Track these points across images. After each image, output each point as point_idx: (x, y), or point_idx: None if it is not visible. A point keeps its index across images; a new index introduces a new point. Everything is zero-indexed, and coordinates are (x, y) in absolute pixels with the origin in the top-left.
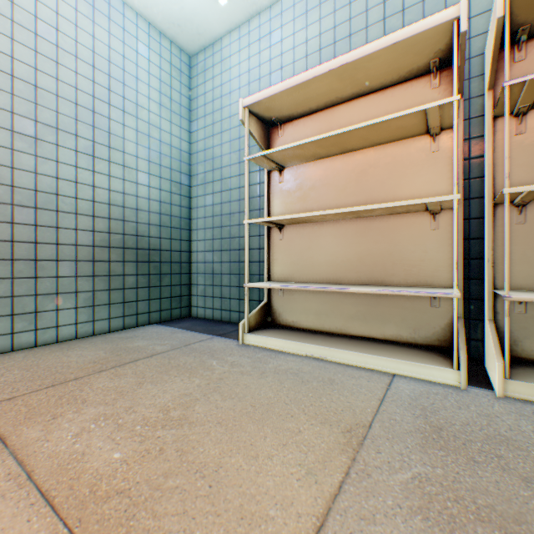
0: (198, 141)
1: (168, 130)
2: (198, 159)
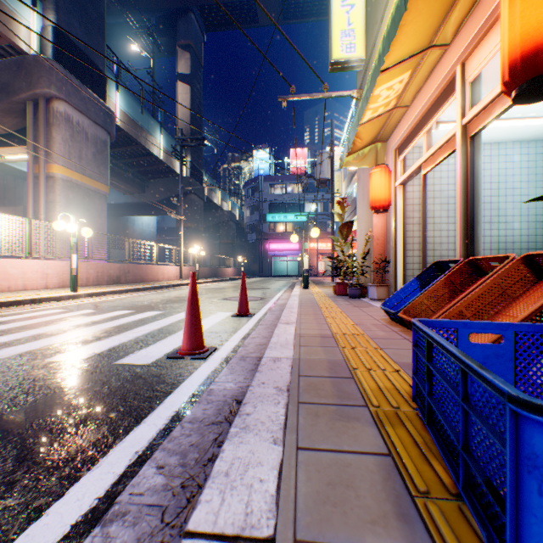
0: None
1: (531, 194)
2: None
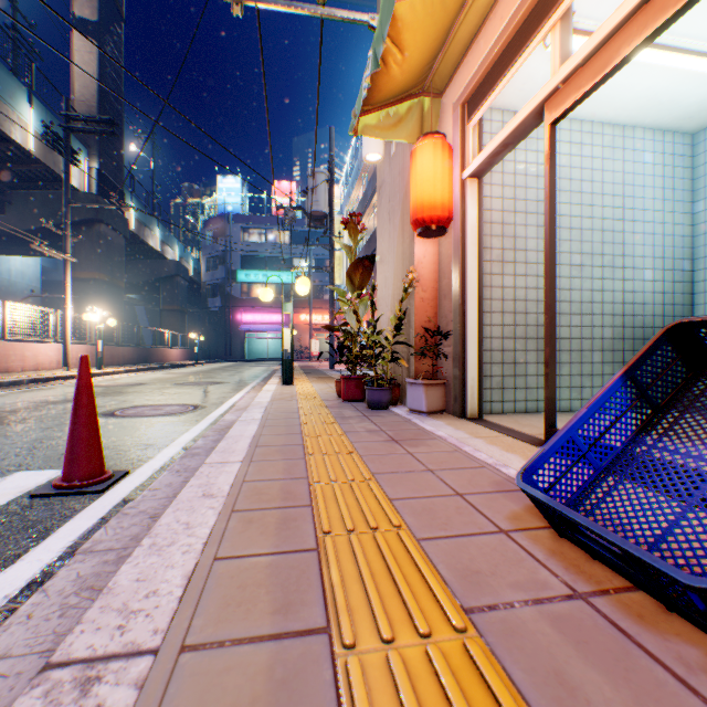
0: (704, 222)
1: (668, 222)
2: (704, 241)
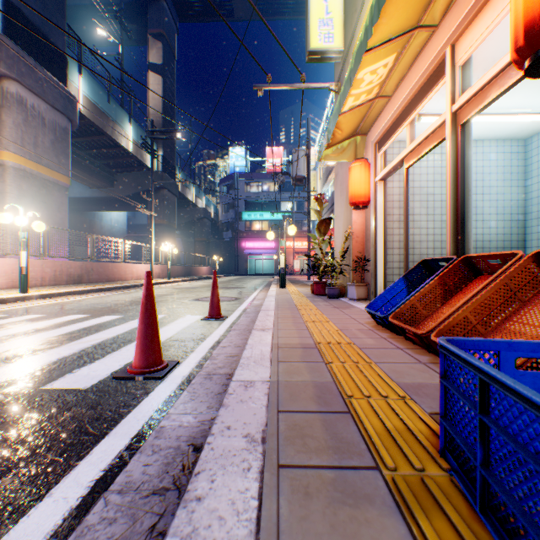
0: (531, 192)
1: (507, 192)
2: (531, 203)
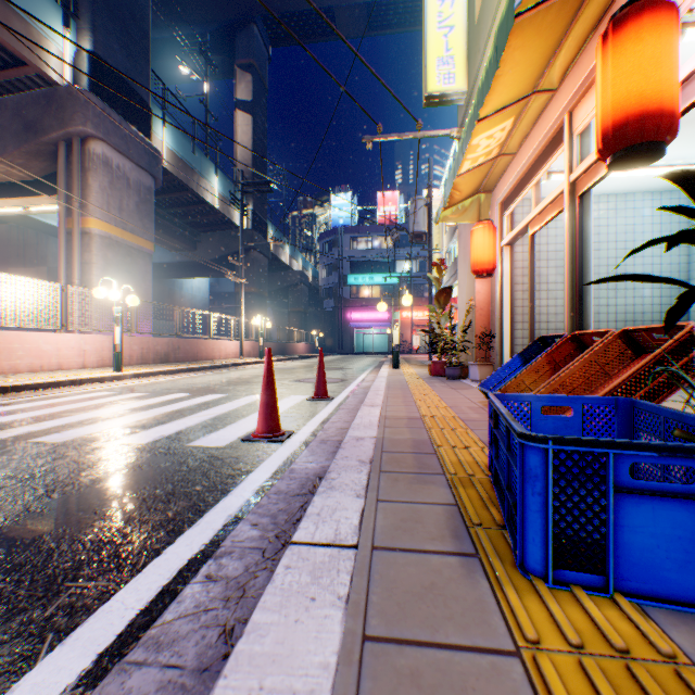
0: (694, 253)
1: (665, 254)
2: (694, 267)
